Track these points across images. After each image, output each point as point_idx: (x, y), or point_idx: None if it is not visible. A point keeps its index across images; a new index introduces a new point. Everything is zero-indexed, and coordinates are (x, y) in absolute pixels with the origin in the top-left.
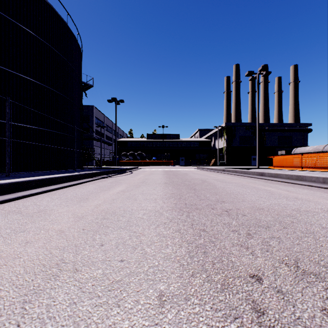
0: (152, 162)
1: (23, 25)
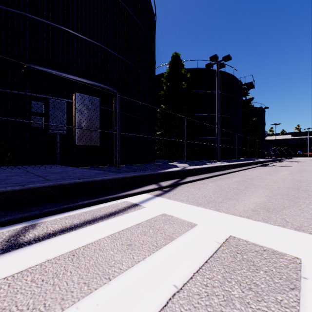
0: (298, 155)
1: (257, 119)
